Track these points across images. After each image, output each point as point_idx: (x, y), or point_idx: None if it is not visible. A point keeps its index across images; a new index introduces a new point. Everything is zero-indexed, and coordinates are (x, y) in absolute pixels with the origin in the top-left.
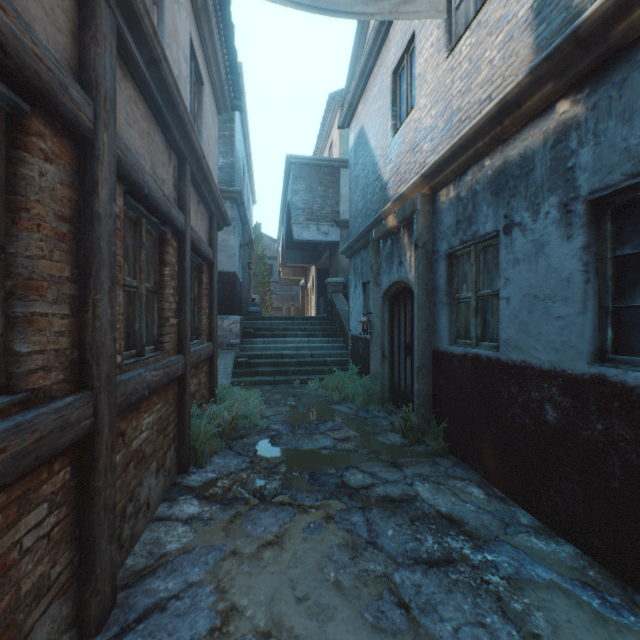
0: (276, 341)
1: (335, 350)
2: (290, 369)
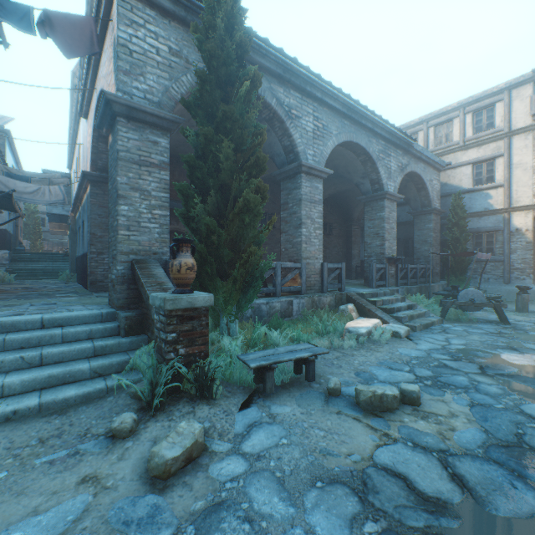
0: (33, 263)
1: (68, 268)
2: (39, 274)
